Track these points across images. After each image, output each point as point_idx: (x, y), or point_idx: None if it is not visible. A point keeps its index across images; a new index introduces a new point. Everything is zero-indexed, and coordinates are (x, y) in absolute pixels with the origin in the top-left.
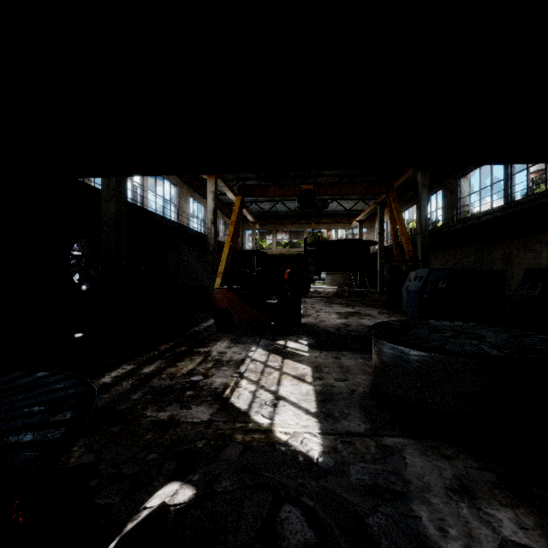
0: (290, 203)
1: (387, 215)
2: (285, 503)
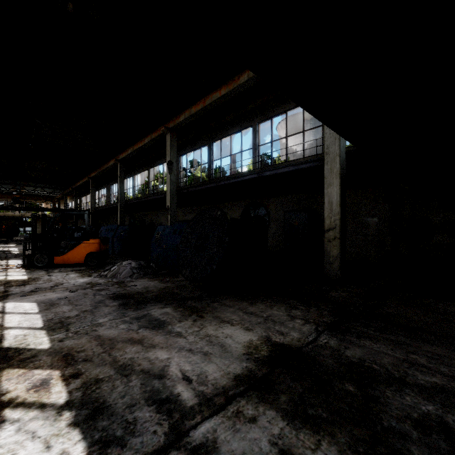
0: (6, 188)
1: (69, 200)
2: (12, 239)
